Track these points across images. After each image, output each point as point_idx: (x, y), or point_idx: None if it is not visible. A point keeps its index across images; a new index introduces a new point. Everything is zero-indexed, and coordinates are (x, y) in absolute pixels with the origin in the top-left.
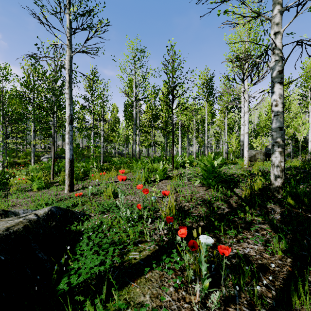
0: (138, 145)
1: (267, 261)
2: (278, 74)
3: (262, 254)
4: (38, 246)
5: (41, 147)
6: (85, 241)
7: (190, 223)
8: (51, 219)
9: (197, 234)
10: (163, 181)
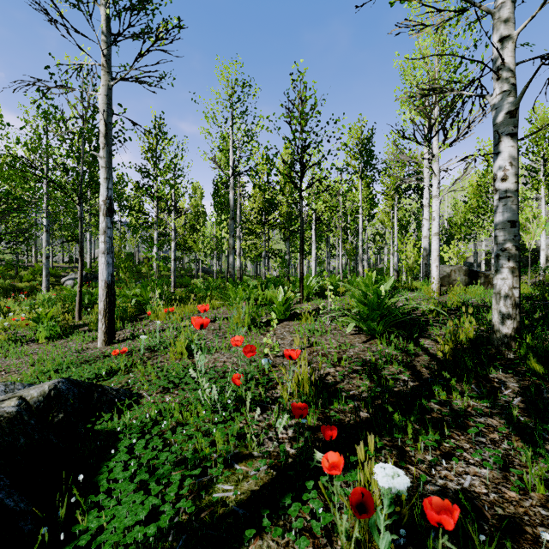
0: (239, 255)
1: (516, 510)
2: (508, 117)
3: (501, 490)
4: (7, 478)
5: (64, 260)
6: (121, 459)
7: (340, 414)
8: (56, 407)
9: (355, 440)
10: (284, 323)
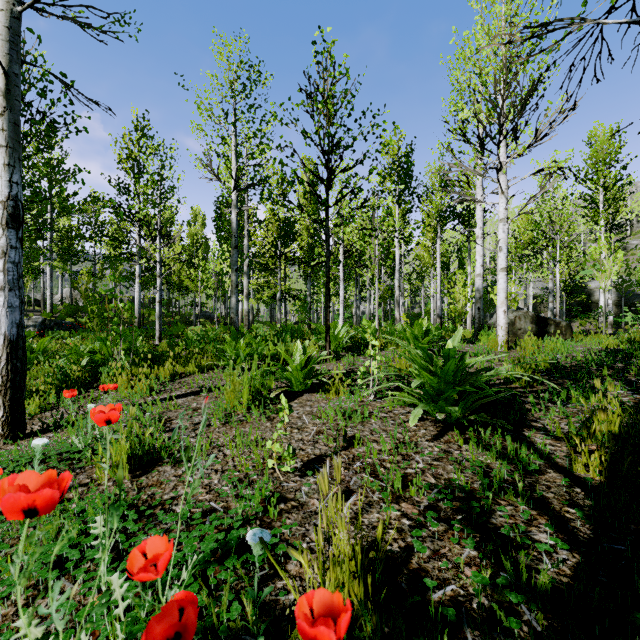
0: (247, 297)
1: None
2: None
3: None
4: None
5: None
6: None
7: None
8: None
9: None
10: (304, 397)
